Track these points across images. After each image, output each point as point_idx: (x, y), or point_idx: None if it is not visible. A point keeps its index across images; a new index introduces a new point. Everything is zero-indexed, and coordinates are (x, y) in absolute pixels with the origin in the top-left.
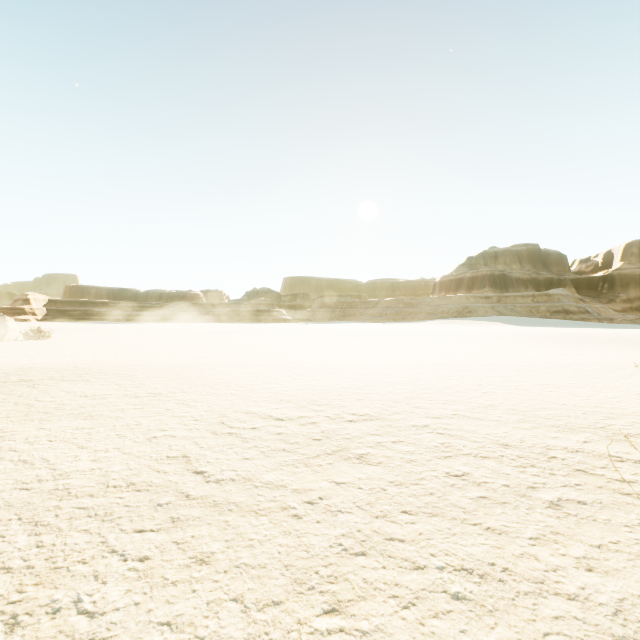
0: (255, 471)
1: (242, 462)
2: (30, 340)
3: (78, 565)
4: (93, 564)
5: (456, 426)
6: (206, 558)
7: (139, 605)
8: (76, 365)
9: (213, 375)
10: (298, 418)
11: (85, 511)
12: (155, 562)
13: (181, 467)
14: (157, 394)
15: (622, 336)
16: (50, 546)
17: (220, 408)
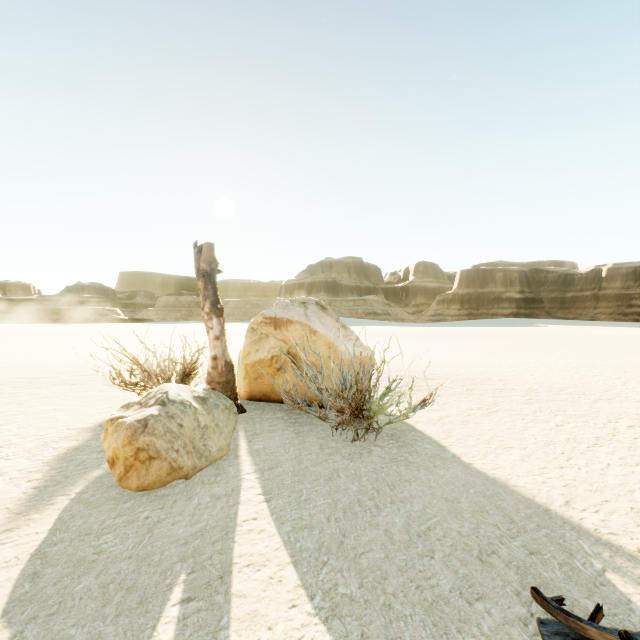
0: (6, 391)
1: None
2: None
3: None
4: None
5: None
6: None
7: None
8: None
9: None
10: (52, 377)
11: None
12: None
13: None
14: None
15: (380, 331)
16: None
17: None
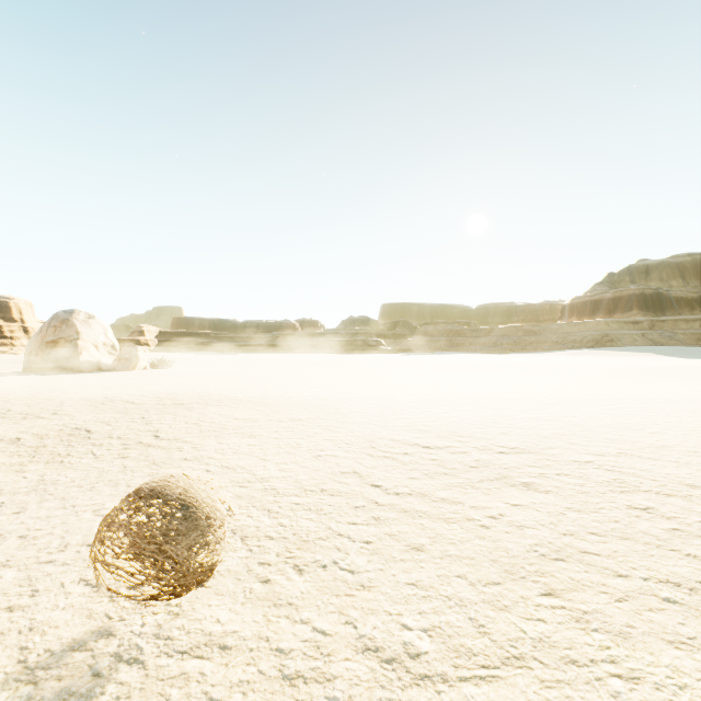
0: (426, 489)
1: (410, 481)
2: (156, 369)
3: (320, 541)
4: (331, 541)
5: (625, 464)
6: (419, 547)
7: (383, 570)
8: (210, 392)
9: (339, 405)
10: (445, 447)
11: (299, 506)
12: (378, 545)
13: (357, 481)
14: (298, 420)
15: None
16: (290, 526)
17: (363, 434)
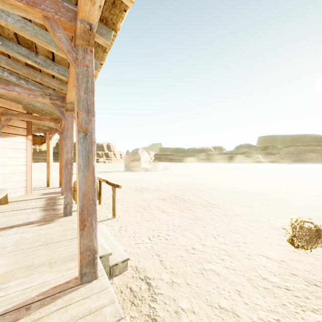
0: None
1: None
2: (164, 170)
3: None
4: None
5: None
6: None
7: None
8: (201, 183)
9: (273, 194)
10: None
11: None
12: None
13: None
14: (261, 201)
15: None
16: (321, 252)
17: (308, 213)
